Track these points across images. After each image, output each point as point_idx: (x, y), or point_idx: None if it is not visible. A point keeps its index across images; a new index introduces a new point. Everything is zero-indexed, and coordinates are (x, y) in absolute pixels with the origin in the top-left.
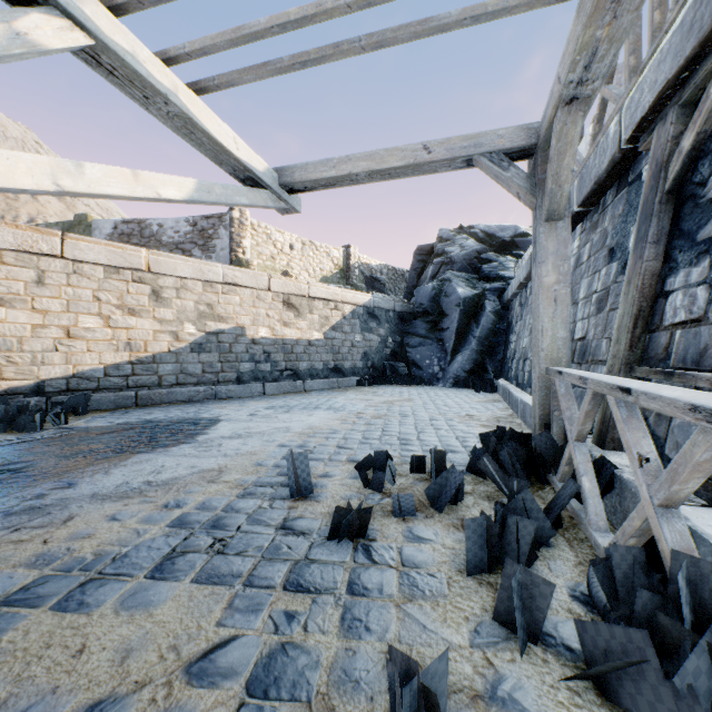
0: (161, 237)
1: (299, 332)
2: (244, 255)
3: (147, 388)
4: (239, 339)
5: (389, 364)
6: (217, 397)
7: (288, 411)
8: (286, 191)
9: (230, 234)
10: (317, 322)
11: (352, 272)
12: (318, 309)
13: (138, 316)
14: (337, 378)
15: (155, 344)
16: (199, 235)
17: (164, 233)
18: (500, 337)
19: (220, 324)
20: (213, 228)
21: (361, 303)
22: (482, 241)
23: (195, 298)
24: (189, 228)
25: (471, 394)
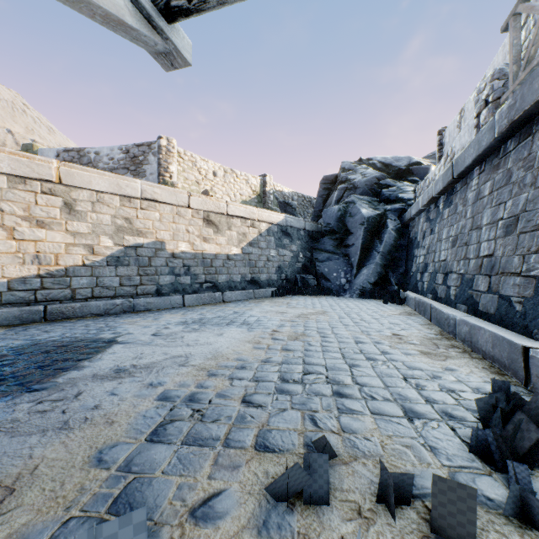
0: (98, 163)
1: (218, 247)
2: (171, 179)
3: (58, 302)
4: (159, 253)
5: (301, 276)
6: (135, 310)
7: (198, 327)
8: (161, 14)
9: (158, 160)
10: (235, 238)
11: (267, 197)
12: (236, 226)
13: (48, 228)
14: (254, 290)
15: (67, 257)
16: (131, 161)
17: (100, 159)
18: (401, 252)
19: (139, 238)
20: (143, 155)
21: (275, 221)
22: (380, 170)
23: (112, 212)
24: (122, 155)
25: (380, 305)
